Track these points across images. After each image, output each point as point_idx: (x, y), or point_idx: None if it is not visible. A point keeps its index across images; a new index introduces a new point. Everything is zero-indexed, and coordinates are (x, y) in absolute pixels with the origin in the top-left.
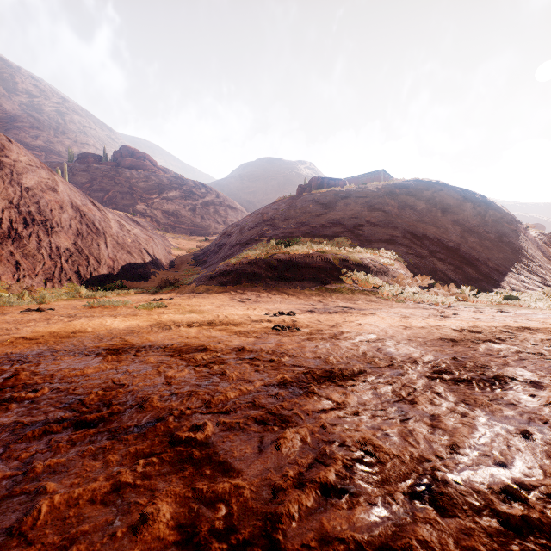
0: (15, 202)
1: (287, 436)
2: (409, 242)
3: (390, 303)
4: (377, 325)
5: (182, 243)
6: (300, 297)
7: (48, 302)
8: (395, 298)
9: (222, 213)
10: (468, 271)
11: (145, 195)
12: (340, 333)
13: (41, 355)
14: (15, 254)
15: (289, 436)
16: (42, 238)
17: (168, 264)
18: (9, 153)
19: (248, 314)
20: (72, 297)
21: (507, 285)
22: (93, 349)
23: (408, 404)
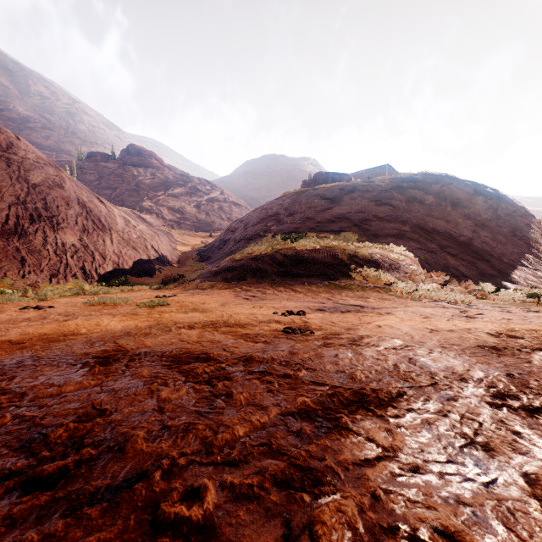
0: (21, 199)
1: (327, 519)
2: (419, 237)
3: (404, 301)
4: (399, 327)
5: (187, 239)
6: (308, 294)
7: (49, 299)
8: (409, 295)
9: (226, 209)
10: (482, 267)
11: (151, 192)
12: (360, 338)
13: (21, 364)
14: (21, 250)
15: (330, 520)
16: (48, 234)
17: (173, 260)
18: (16, 150)
19: (254, 313)
20: (76, 293)
21: (524, 281)
22: (81, 356)
23: (482, 451)
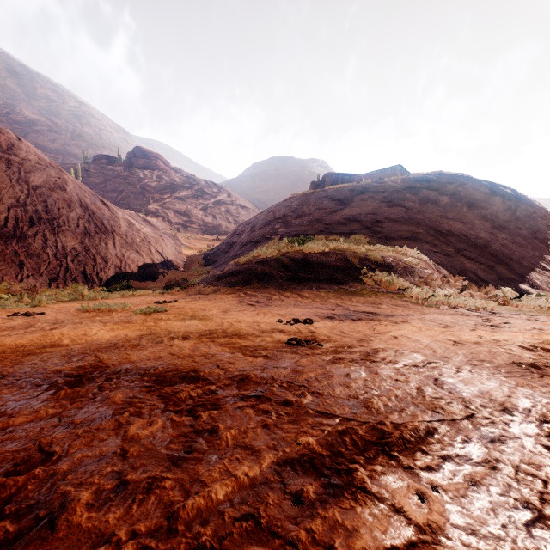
0: (21, 201)
1: None
2: (433, 239)
3: (420, 308)
4: (417, 338)
5: (193, 242)
6: (316, 300)
7: (44, 305)
8: (425, 301)
9: (234, 212)
10: (501, 271)
11: (157, 195)
12: (374, 351)
13: None
14: (20, 253)
15: None
16: (48, 237)
17: (178, 264)
18: (17, 152)
19: (257, 321)
20: (74, 298)
21: (546, 286)
22: (52, 374)
23: None
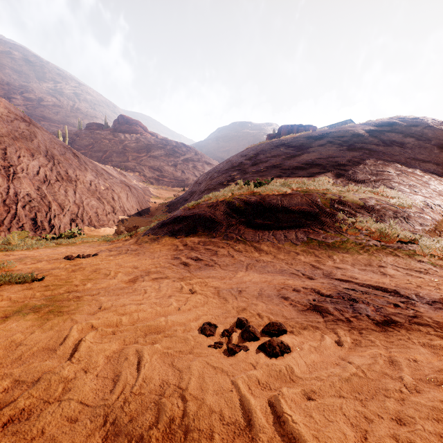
0: None
1: None
2: (408, 181)
3: None
4: None
5: (162, 192)
6: (279, 256)
7: None
8: None
9: (200, 167)
10: None
11: (135, 154)
12: None
13: None
14: None
15: None
16: (0, 183)
17: (143, 211)
18: None
19: (157, 327)
20: None
21: None
22: None
23: None
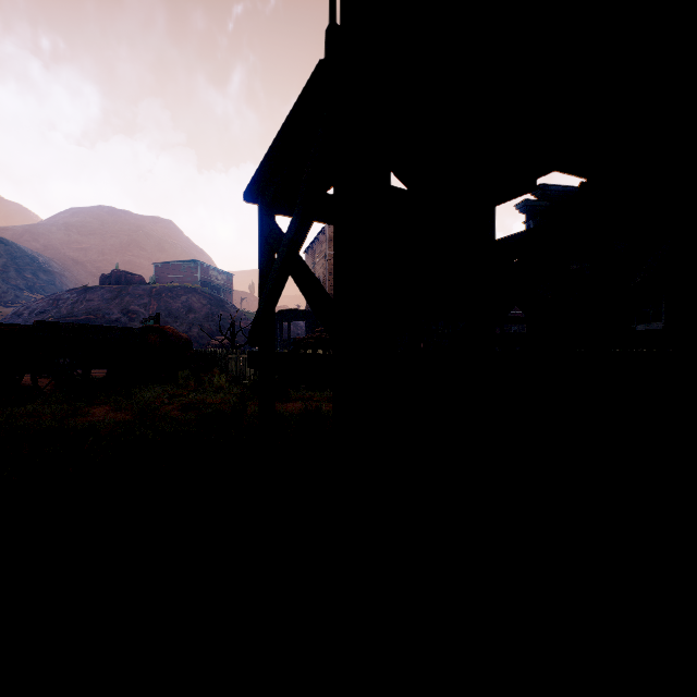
0: None
1: None
2: None
3: None
4: None
5: None
6: None
7: None
8: None
9: (29, 277)
10: None
11: None
12: None
13: None
14: None
15: None
16: None
17: None
18: None
19: None
20: None
21: None
22: None
23: None
